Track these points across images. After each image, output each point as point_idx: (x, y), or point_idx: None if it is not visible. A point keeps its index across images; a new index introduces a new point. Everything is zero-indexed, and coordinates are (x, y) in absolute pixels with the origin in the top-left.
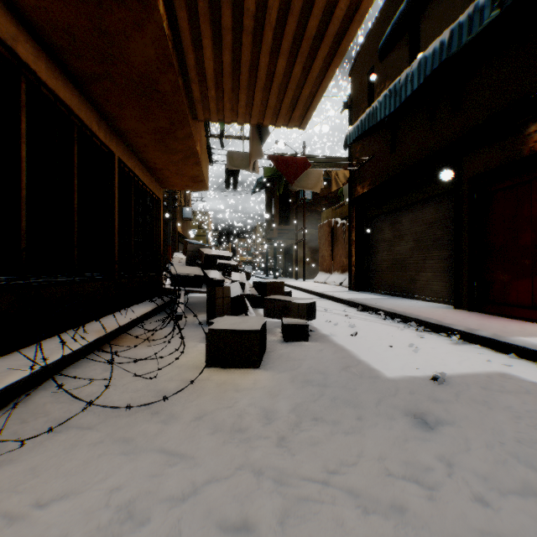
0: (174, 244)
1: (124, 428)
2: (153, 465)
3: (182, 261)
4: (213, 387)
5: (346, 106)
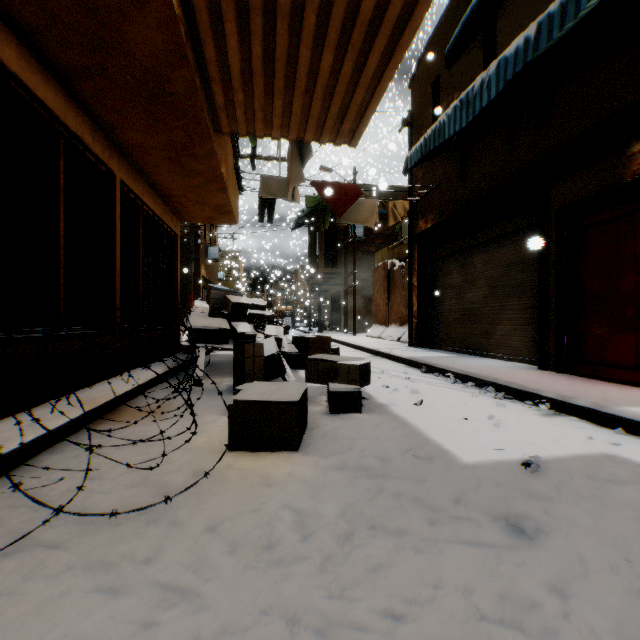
0: (197, 290)
1: (105, 546)
2: (138, 609)
3: (204, 311)
4: (235, 479)
5: (405, 123)
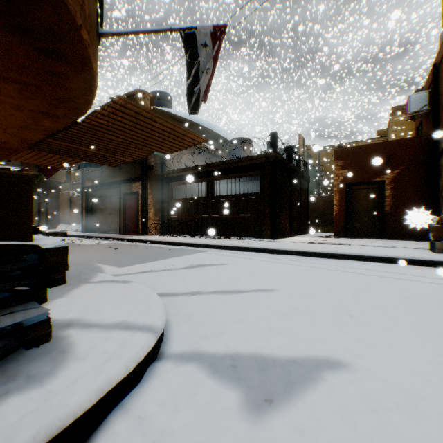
0: None
1: None
2: None
3: None
4: None
5: None
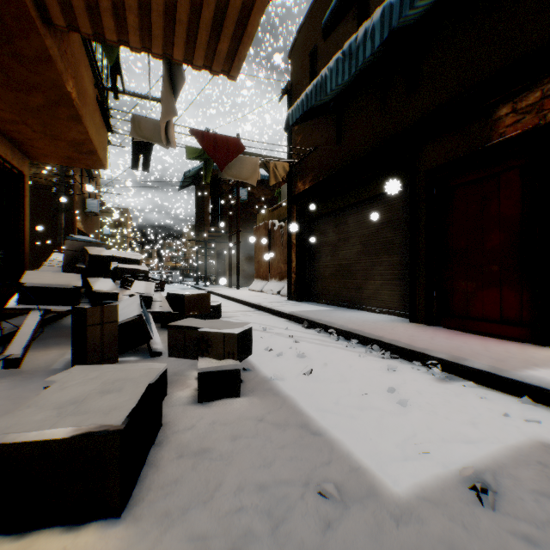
0: None
1: None
2: None
3: (62, 265)
4: None
5: (285, 90)
